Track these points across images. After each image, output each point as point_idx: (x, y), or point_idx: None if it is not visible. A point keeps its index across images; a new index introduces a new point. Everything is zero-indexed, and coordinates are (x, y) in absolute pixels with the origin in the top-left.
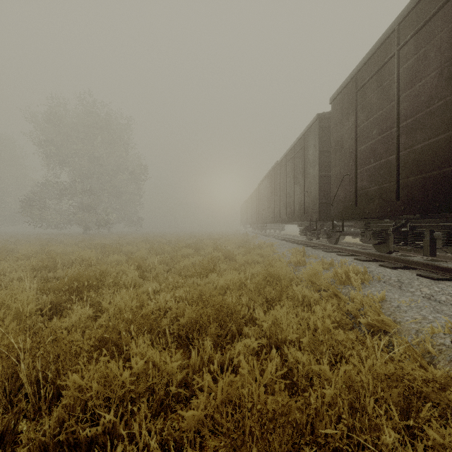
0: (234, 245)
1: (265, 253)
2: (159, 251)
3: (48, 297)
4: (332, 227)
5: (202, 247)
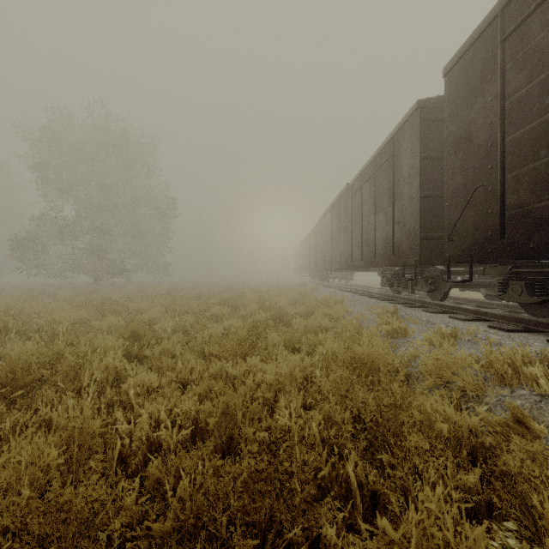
0: (288, 300)
1: (336, 313)
2: (181, 309)
3: None
4: (449, 275)
5: (243, 303)
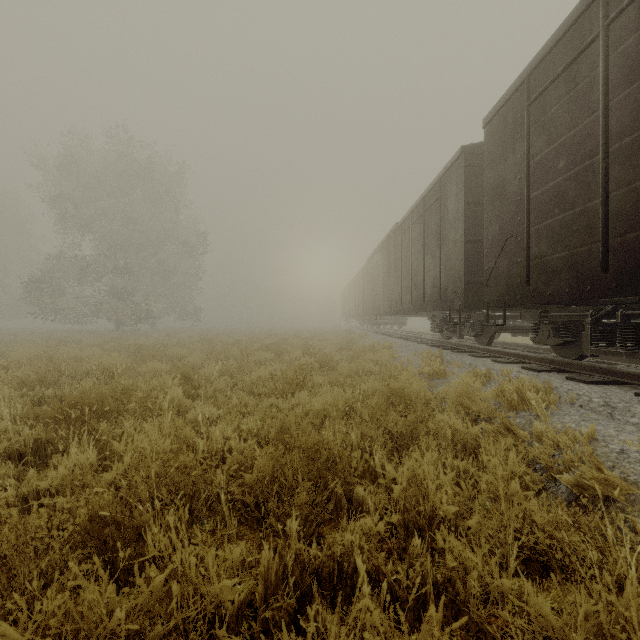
0: (334, 347)
1: (382, 358)
2: (222, 355)
3: (32, 431)
4: (487, 319)
5: (286, 350)
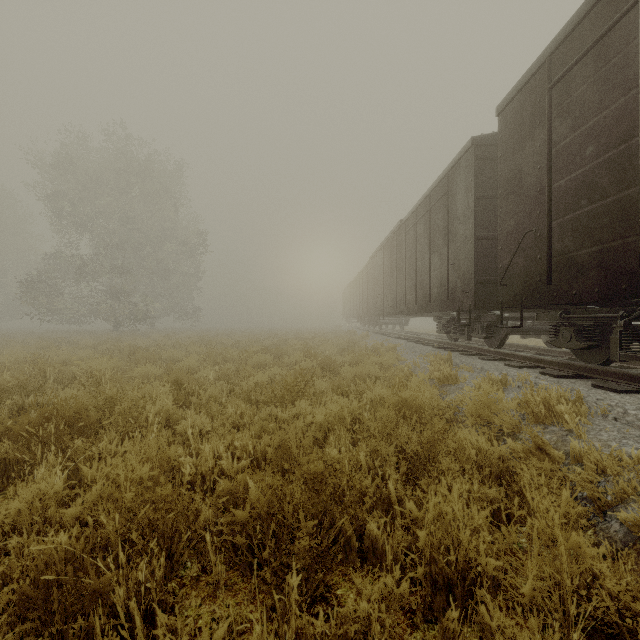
0: (336, 348)
1: (387, 361)
2: (220, 357)
3: None
4: (501, 320)
5: (286, 352)
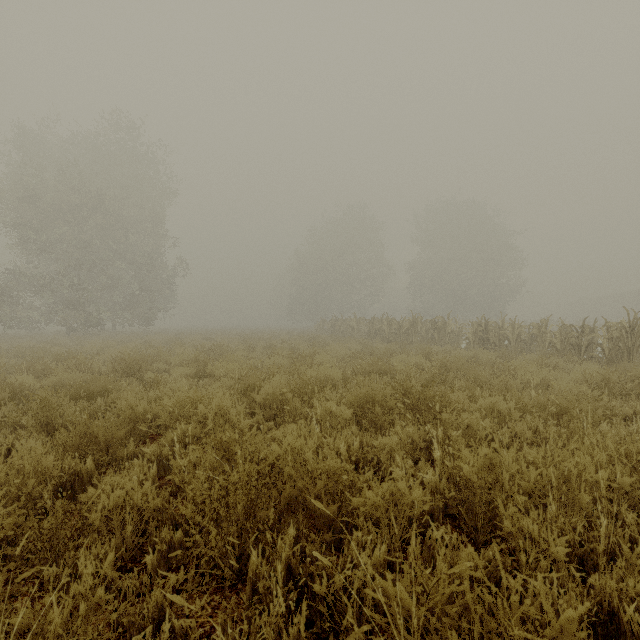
0: None
1: None
2: None
3: None
4: None
5: None
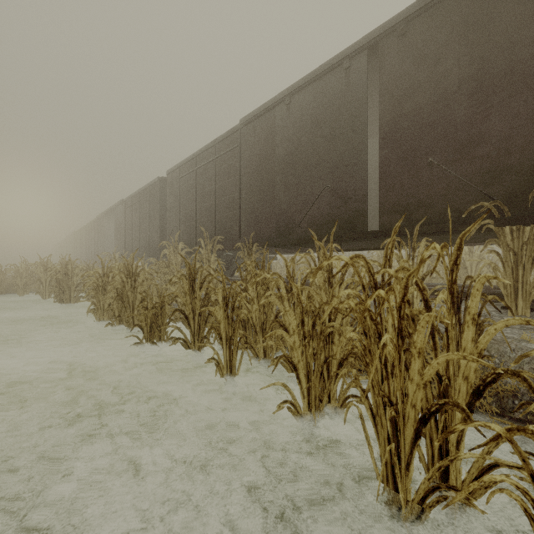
0: None
1: None
2: None
3: None
4: None
5: None
